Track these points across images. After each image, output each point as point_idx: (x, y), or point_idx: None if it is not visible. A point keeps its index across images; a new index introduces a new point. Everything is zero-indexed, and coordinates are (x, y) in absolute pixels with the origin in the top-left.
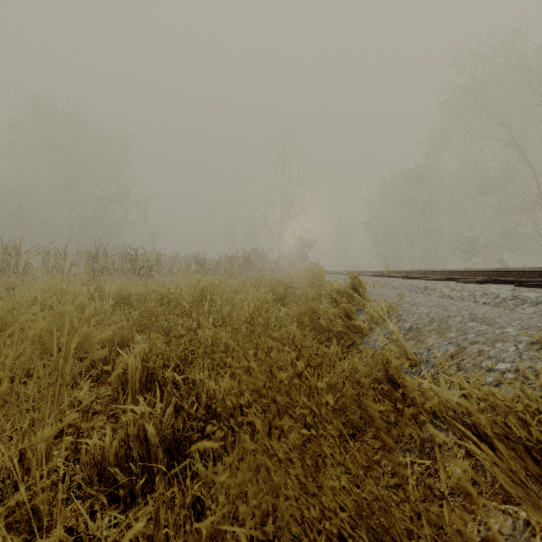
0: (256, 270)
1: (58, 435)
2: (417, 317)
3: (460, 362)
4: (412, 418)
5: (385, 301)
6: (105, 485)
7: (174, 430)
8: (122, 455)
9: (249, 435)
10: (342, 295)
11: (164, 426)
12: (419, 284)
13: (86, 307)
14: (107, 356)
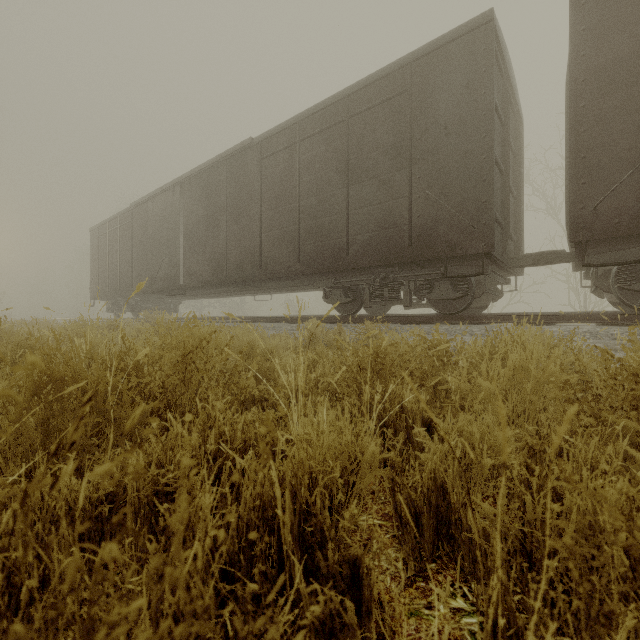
0: None
1: None
2: None
3: None
4: None
5: None
6: None
7: None
8: None
9: None
10: None
11: None
12: None
13: None
14: None
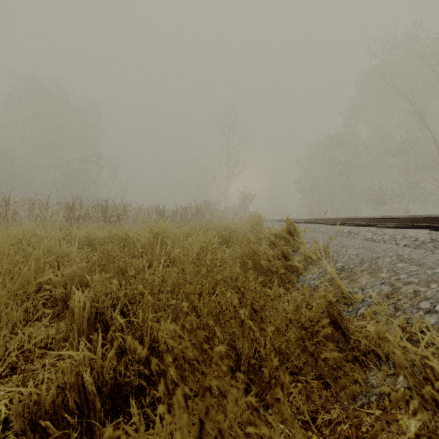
0: (206, 218)
1: (8, 373)
2: (348, 258)
3: (396, 302)
4: (356, 362)
5: (317, 244)
6: (41, 435)
7: (116, 374)
8: (59, 402)
9: (193, 374)
10: (279, 239)
11: (106, 370)
12: (344, 229)
13: (52, 249)
14: (67, 293)
